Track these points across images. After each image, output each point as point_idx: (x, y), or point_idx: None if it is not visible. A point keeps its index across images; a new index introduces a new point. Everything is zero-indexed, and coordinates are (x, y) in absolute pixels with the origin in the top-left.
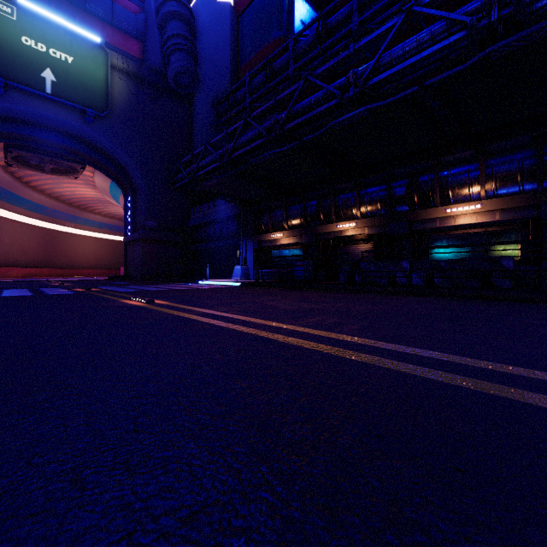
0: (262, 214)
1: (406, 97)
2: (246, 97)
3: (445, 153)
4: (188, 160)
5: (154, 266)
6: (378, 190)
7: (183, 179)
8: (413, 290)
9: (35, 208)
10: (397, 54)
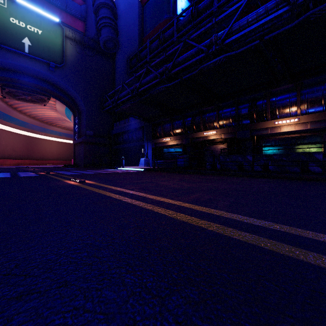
0: (157, 126)
1: (251, 48)
2: (147, 55)
3: (274, 86)
4: (112, 94)
5: (91, 158)
6: (230, 110)
7: (109, 105)
8: (255, 173)
9: (21, 124)
10: (243, 23)
